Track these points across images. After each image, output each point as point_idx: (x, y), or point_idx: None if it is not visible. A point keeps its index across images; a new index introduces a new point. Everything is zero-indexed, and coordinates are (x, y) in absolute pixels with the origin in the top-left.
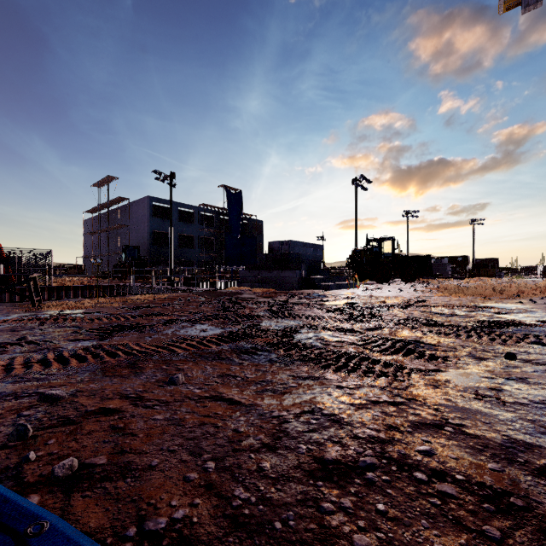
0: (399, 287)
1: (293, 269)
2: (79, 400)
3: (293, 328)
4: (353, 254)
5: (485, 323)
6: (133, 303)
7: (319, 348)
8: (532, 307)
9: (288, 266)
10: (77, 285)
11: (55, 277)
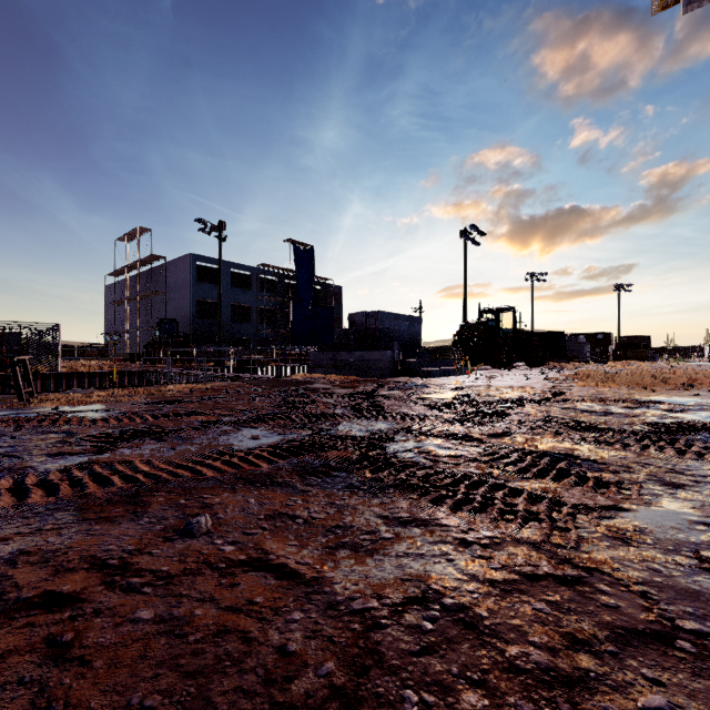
0: (524, 374)
1: (383, 349)
2: (16, 574)
3: (384, 433)
4: (462, 330)
5: (661, 427)
6: (161, 396)
7: (424, 467)
8: None
9: (376, 346)
10: (93, 371)
11: (68, 361)
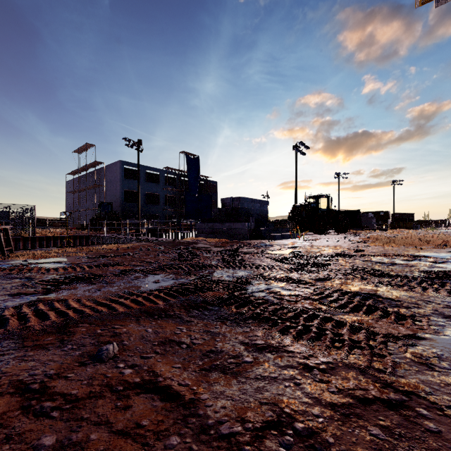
0: (335, 238)
1: (243, 221)
2: None
3: (245, 278)
4: (294, 209)
5: (433, 274)
6: (97, 252)
7: (273, 304)
8: None
9: (239, 219)
10: (56, 235)
11: (42, 229)
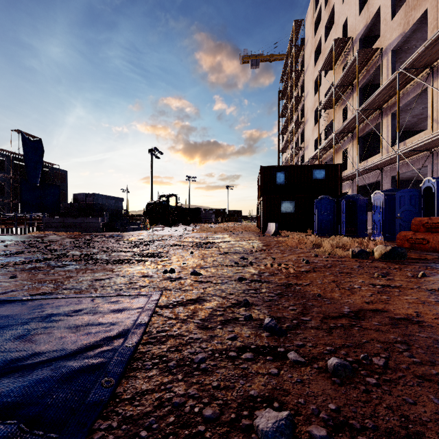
0: (177, 229)
1: (97, 216)
2: None
3: (93, 253)
4: (148, 205)
5: (199, 243)
6: None
7: (107, 259)
8: (229, 236)
9: (92, 214)
10: None
11: None
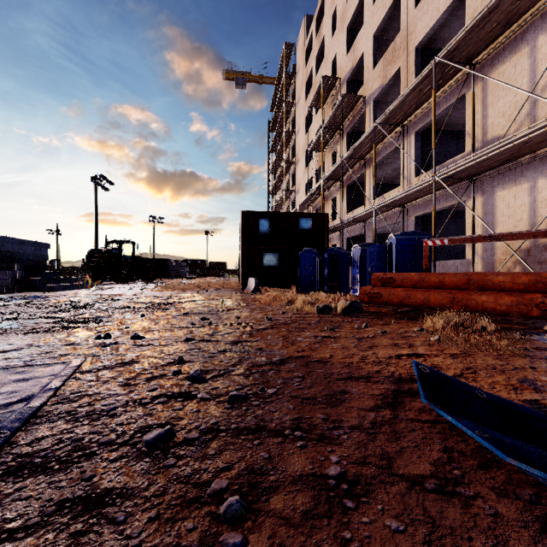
0: (133, 286)
1: (3, 269)
2: None
3: None
4: (90, 255)
5: (157, 304)
6: None
7: (17, 328)
8: (200, 294)
9: None
10: None
11: None
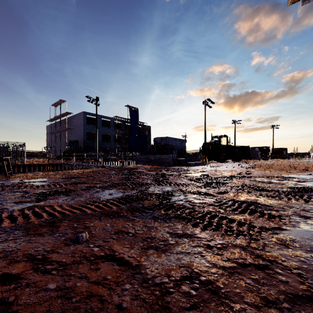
0: (232, 165)
1: (169, 154)
2: None
3: (170, 192)
4: (204, 145)
5: (296, 189)
6: (69, 175)
7: (188, 208)
8: None
9: (165, 152)
10: (40, 163)
11: (29, 159)
